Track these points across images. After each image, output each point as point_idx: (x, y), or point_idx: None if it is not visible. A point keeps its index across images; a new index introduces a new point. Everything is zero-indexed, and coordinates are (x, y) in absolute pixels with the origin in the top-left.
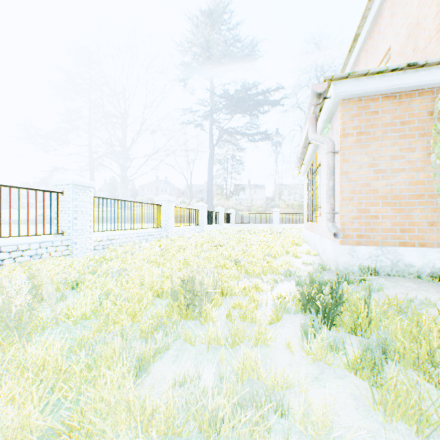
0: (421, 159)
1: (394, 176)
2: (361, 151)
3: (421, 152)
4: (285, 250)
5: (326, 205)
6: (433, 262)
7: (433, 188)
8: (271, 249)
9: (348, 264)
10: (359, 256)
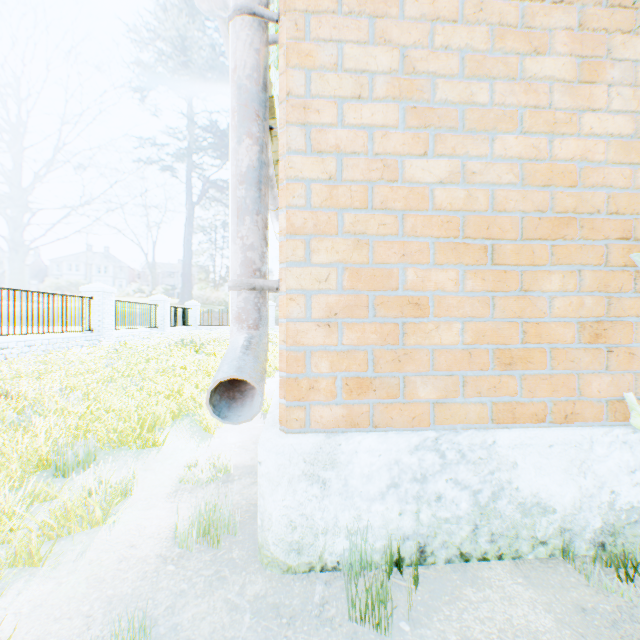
0: (566, 84)
1: (482, 139)
2: (364, 21)
3: (567, 57)
4: (198, 404)
5: (232, 253)
6: (613, 488)
7: (602, 195)
8: (153, 406)
9: (307, 526)
10: (355, 486)
